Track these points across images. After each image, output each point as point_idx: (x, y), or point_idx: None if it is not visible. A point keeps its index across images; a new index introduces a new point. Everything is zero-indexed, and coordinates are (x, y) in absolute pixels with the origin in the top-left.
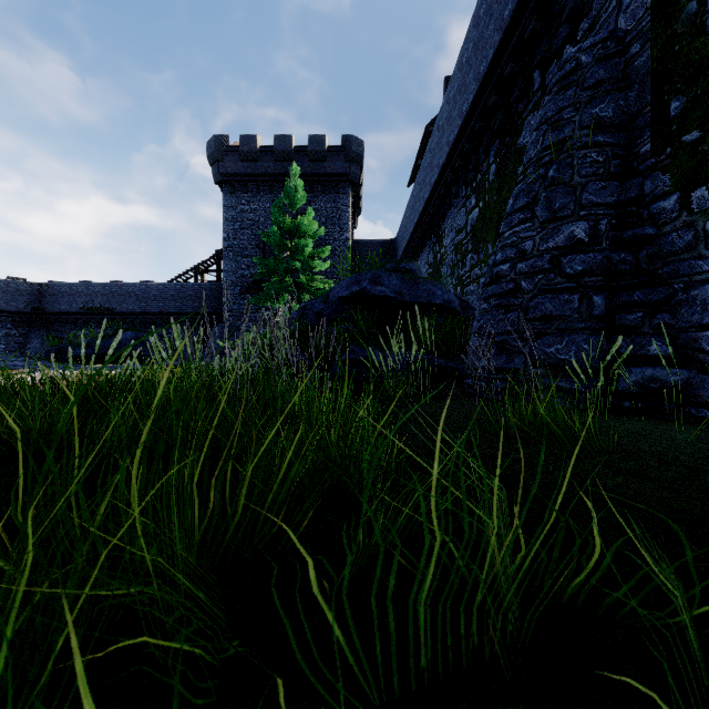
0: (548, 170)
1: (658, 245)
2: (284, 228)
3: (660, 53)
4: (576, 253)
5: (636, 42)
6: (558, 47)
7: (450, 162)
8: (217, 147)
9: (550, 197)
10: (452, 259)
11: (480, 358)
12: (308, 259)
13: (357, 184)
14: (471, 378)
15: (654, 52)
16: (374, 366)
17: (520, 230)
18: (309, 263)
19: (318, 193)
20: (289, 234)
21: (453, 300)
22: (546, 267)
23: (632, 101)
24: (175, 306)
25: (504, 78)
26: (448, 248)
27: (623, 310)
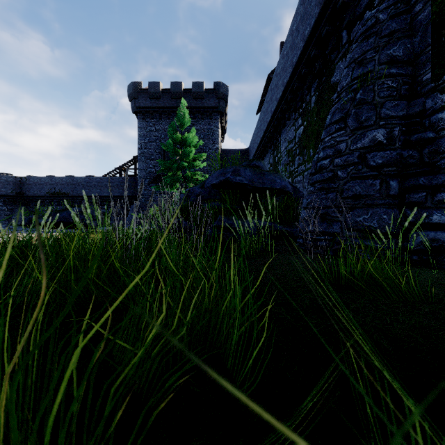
0: (356, 93)
1: (437, 144)
2: (176, 141)
3: (439, 8)
4: (377, 151)
5: (419, 3)
6: (360, 13)
7: (284, 96)
8: (134, 90)
9: (357, 112)
10: (285, 160)
11: (308, 225)
12: (192, 161)
13: (223, 113)
14: (301, 238)
15: (433, 8)
16: (235, 230)
17: (336, 136)
18: (193, 163)
19: (199, 119)
20: (180, 144)
21: (288, 186)
22: (356, 161)
23: (416, 44)
24: (107, 191)
25: (322, 37)
26: (282, 153)
27: (411, 191)
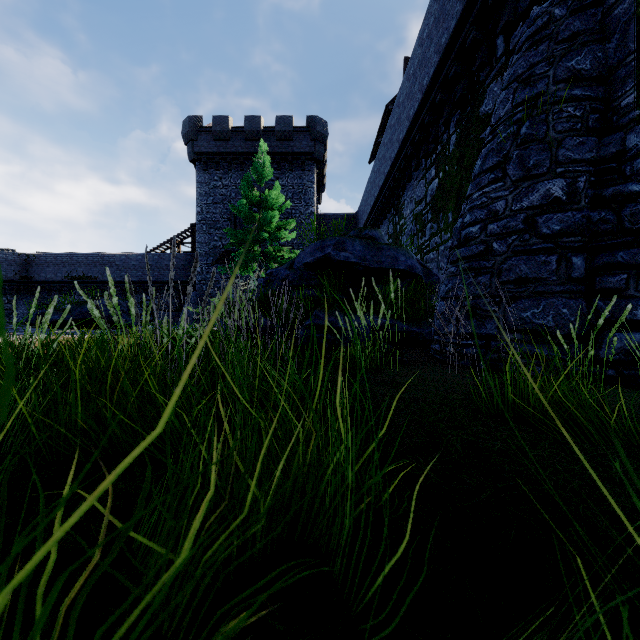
0: (520, 127)
1: None
2: (252, 201)
3: None
4: (553, 212)
5: None
6: (524, 9)
7: (410, 136)
8: (191, 127)
9: (522, 155)
10: (412, 229)
11: (448, 323)
12: (275, 231)
13: (321, 162)
14: (438, 343)
15: None
16: (339, 331)
17: (490, 191)
18: (276, 233)
19: (285, 170)
20: (258, 207)
21: (416, 266)
22: (520, 227)
23: (610, 52)
24: (153, 275)
25: (466, 46)
26: (407, 219)
27: (604, 272)
